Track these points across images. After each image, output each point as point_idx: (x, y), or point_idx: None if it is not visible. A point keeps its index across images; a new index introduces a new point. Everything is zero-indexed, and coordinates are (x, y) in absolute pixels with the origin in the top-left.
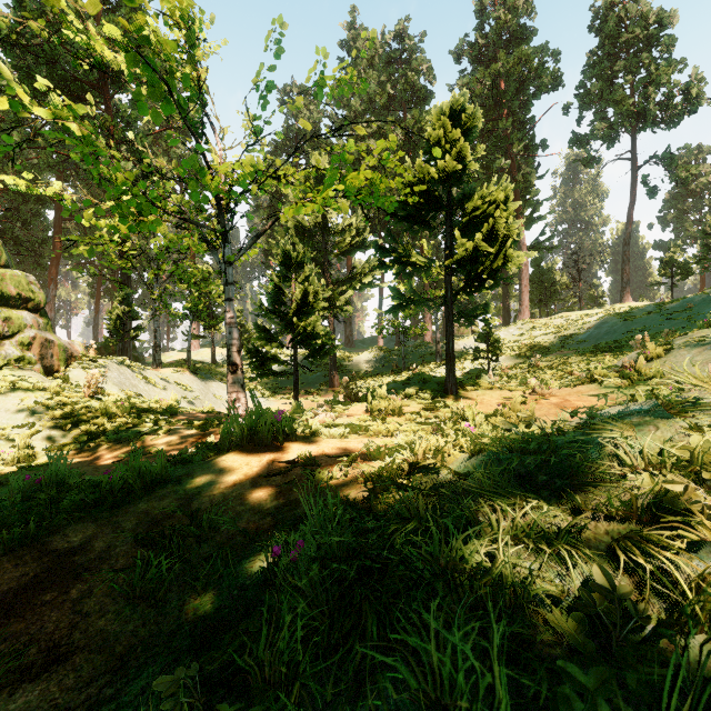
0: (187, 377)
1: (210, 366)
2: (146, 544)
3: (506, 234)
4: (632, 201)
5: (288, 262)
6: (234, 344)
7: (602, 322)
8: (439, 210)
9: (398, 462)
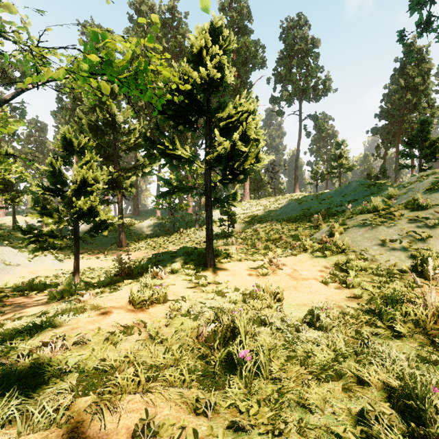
0: None
1: (10, 232)
2: None
3: (255, 138)
4: (299, 138)
5: (69, 148)
6: None
7: (288, 204)
8: (200, 113)
9: None
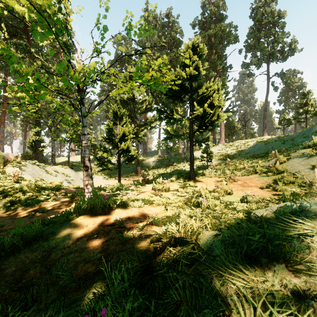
0: (67, 170)
1: (80, 164)
2: (14, 289)
3: (218, 105)
4: (267, 92)
5: (115, 116)
6: (87, 157)
7: (256, 145)
8: (186, 93)
9: (169, 230)
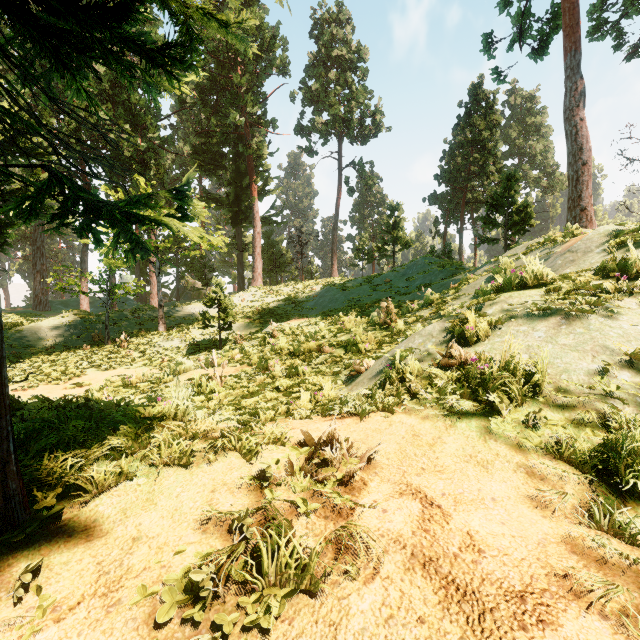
0: None
1: None
2: None
3: None
4: (339, 195)
5: None
6: None
7: (326, 291)
8: None
9: None
